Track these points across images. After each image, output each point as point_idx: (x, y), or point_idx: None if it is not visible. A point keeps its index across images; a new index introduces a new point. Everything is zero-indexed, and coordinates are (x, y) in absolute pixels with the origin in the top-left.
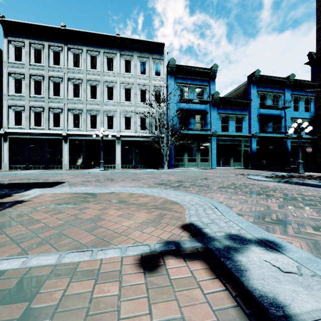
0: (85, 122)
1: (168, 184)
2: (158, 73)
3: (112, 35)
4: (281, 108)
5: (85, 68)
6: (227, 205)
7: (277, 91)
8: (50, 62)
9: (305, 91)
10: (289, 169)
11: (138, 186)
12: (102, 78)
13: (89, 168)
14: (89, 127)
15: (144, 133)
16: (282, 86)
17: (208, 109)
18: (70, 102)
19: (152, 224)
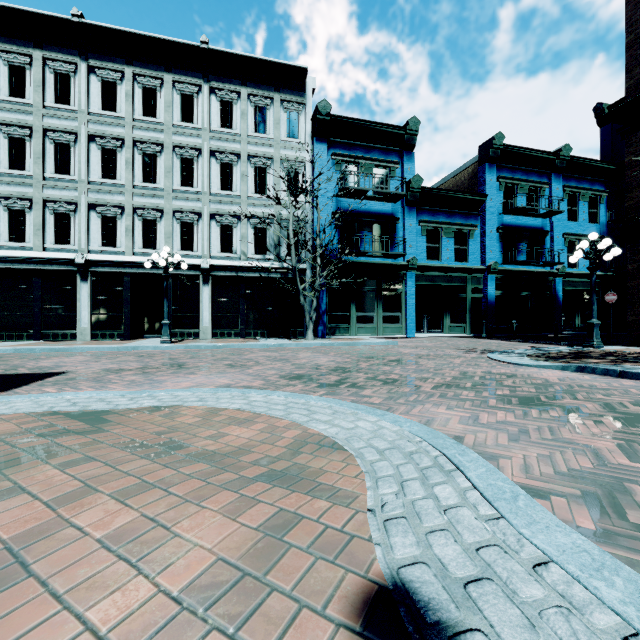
0: (129, 234)
1: (313, 377)
2: (294, 132)
3: (190, 43)
4: (544, 213)
5: (130, 114)
6: (480, 450)
7: (537, 179)
8: (47, 97)
9: (590, 180)
10: (562, 338)
11: (237, 384)
12: (169, 138)
13: (140, 338)
14: (139, 245)
15: (263, 259)
16: (546, 170)
17: (400, 213)
18: (96, 188)
19: (233, 600)
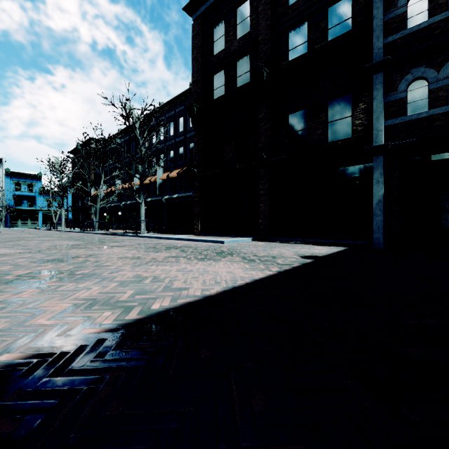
0: None
1: None
2: None
3: None
4: None
5: None
6: None
7: None
8: None
9: None
10: None
11: None
12: None
13: None
14: None
15: None
16: None
17: (38, 195)
18: None
19: None
